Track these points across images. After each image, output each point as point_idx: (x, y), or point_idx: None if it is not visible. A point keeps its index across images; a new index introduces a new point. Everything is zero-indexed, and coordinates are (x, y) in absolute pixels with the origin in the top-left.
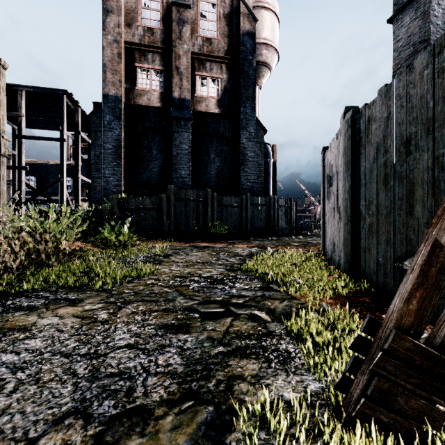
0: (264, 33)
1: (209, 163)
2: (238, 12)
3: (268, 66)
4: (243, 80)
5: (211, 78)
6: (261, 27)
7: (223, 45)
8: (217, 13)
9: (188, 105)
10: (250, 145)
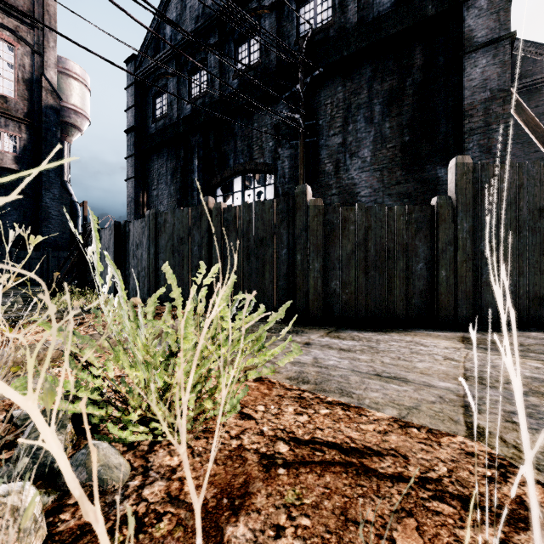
0: (73, 100)
1: (4, 215)
2: (40, 83)
3: (79, 128)
4: (47, 147)
5: (6, 133)
6: (70, 93)
7: (23, 107)
8: (15, 75)
9: None
10: (54, 205)
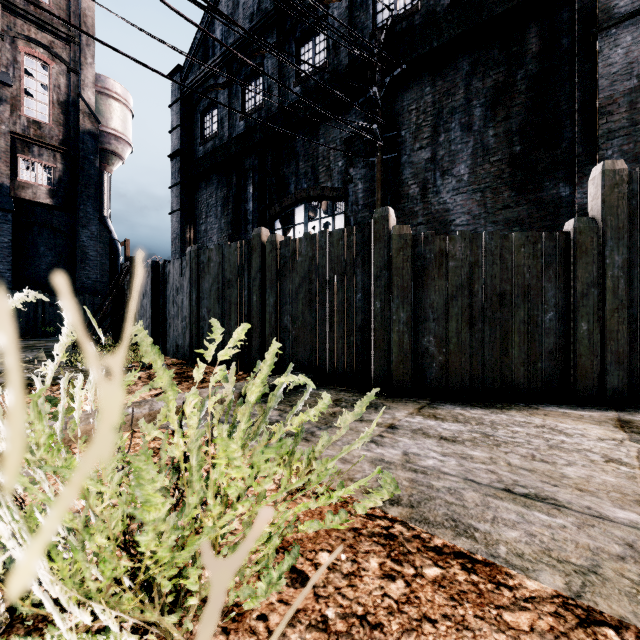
0: (113, 124)
1: (38, 257)
2: (77, 105)
3: (120, 156)
4: (84, 178)
5: (40, 164)
6: (110, 116)
7: (58, 133)
8: (50, 98)
9: (7, 192)
10: (92, 244)
